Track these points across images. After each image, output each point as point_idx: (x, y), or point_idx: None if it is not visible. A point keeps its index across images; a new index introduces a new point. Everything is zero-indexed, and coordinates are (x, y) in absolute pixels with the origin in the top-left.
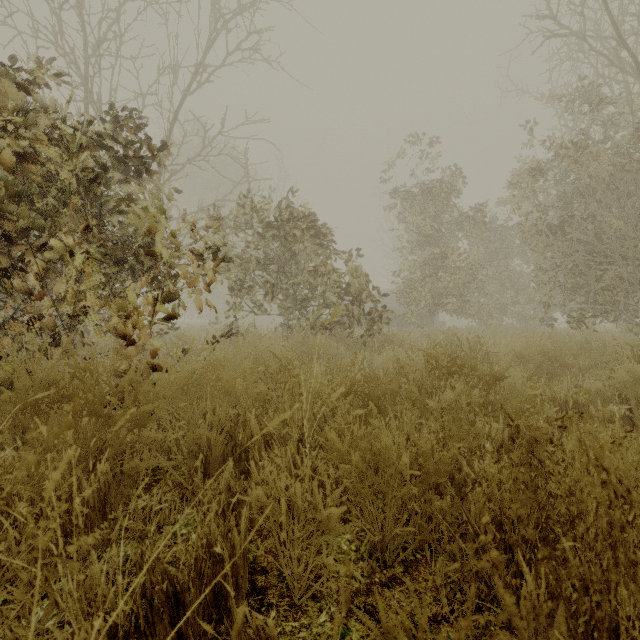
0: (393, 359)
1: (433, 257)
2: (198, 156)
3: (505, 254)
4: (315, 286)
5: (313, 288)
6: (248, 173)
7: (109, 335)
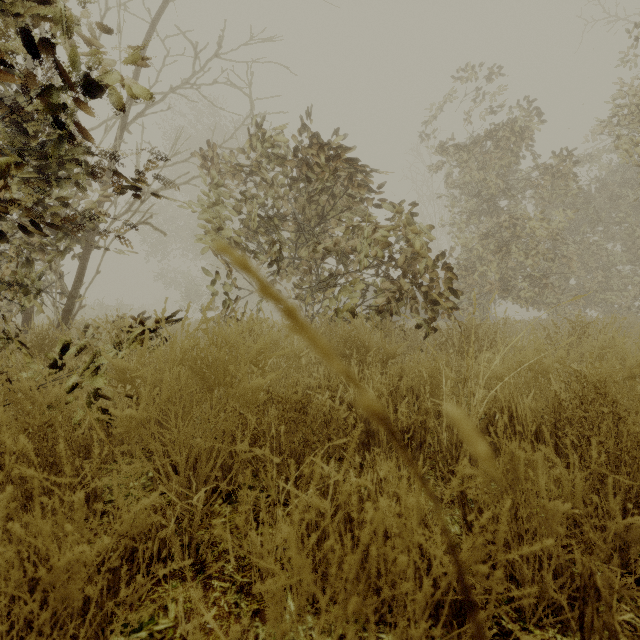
0: (532, 368)
1: (502, 225)
2: (185, 84)
3: (594, 224)
4: (347, 252)
5: (343, 258)
6: (252, 103)
7: (57, 326)
